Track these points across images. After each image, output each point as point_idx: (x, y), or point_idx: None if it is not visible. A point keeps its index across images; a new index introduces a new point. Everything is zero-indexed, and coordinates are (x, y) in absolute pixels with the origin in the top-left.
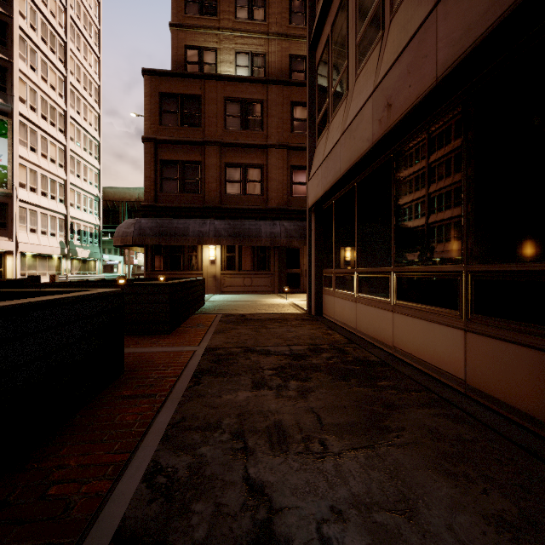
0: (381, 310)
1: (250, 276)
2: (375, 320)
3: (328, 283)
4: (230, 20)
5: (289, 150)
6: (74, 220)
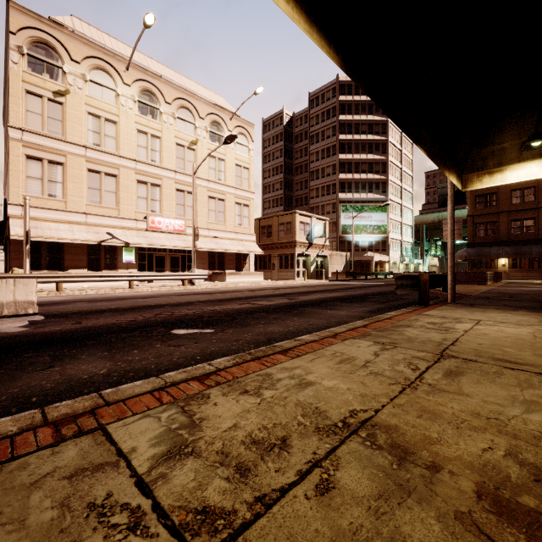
0: None
1: (526, 272)
2: None
3: None
4: None
5: None
6: (403, 242)
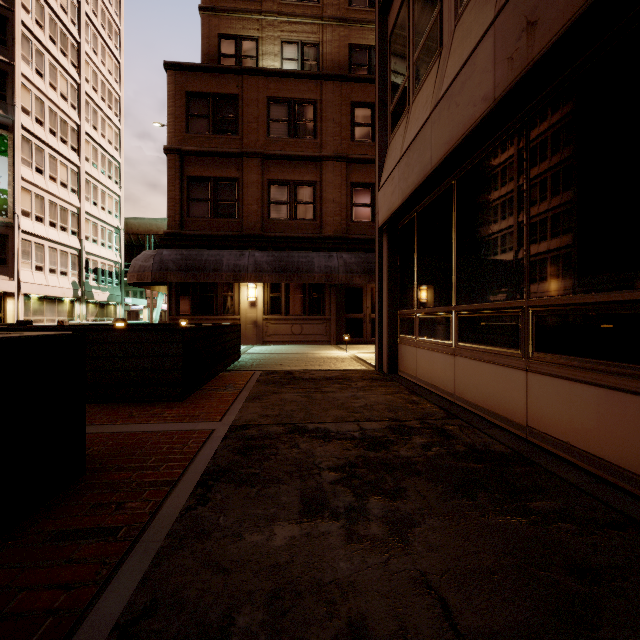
0: (503, 368)
1: (300, 322)
2: (491, 383)
3: (407, 329)
4: (274, 2)
5: (348, 163)
6: (90, 257)
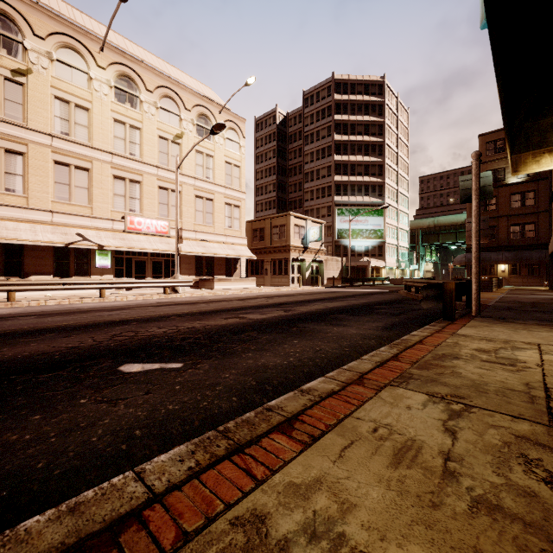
0: None
1: (526, 278)
2: None
3: None
4: None
5: None
6: (399, 248)
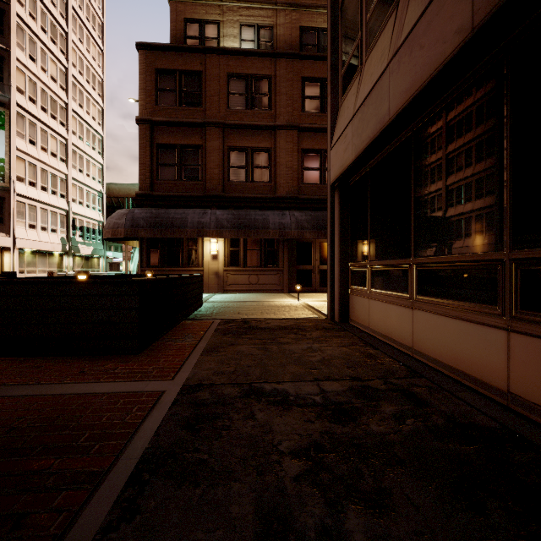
0: (475, 325)
1: (256, 273)
2: (459, 340)
3: (358, 281)
4: None
5: (299, 131)
6: (76, 216)
